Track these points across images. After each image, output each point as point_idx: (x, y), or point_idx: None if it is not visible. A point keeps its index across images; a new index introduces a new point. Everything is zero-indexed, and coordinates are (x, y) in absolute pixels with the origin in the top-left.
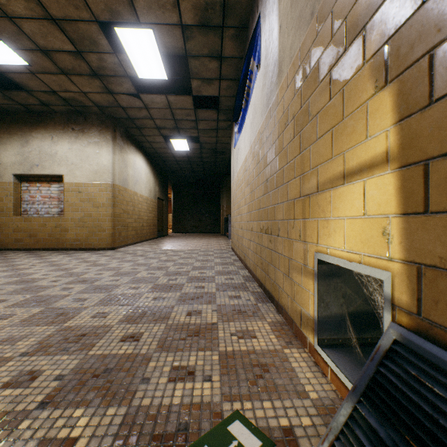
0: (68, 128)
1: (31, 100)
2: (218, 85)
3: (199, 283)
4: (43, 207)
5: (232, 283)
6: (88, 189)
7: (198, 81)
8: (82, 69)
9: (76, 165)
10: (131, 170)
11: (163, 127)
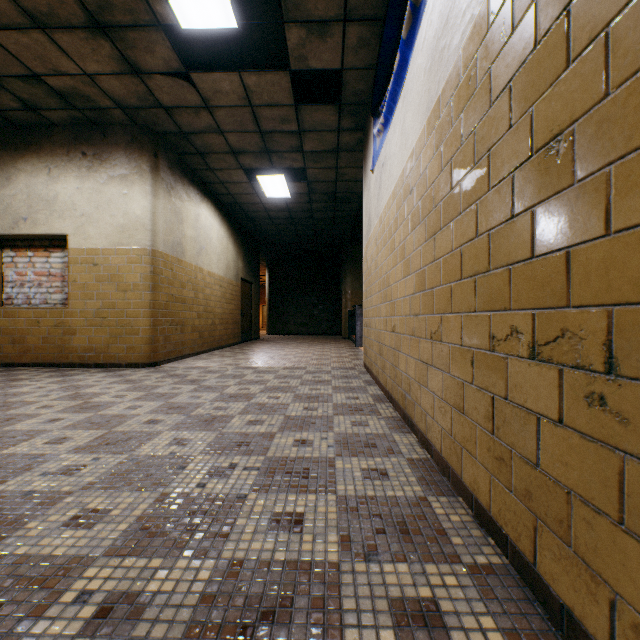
0: (76, 153)
1: (4, 99)
2: (340, 38)
3: (289, 494)
4: (38, 292)
5: (389, 498)
6: (109, 259)
7: (300, 29)
8: (69, 11)
9: (89, 217)
10: (191, 229)
11: (241, 150)
